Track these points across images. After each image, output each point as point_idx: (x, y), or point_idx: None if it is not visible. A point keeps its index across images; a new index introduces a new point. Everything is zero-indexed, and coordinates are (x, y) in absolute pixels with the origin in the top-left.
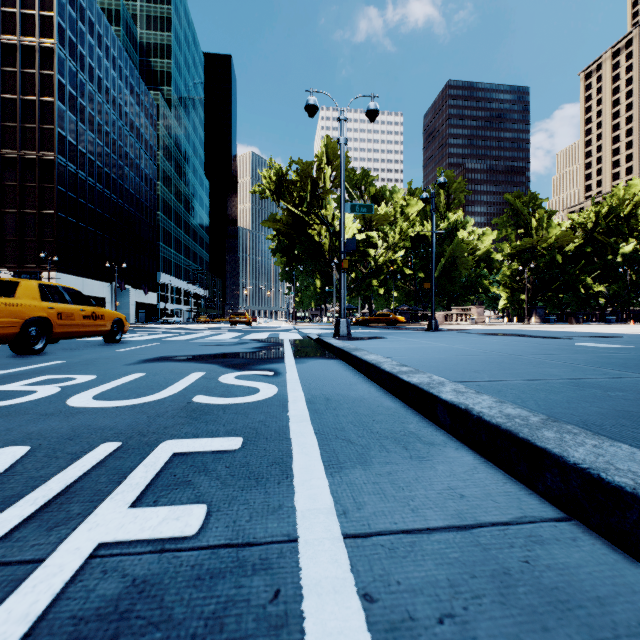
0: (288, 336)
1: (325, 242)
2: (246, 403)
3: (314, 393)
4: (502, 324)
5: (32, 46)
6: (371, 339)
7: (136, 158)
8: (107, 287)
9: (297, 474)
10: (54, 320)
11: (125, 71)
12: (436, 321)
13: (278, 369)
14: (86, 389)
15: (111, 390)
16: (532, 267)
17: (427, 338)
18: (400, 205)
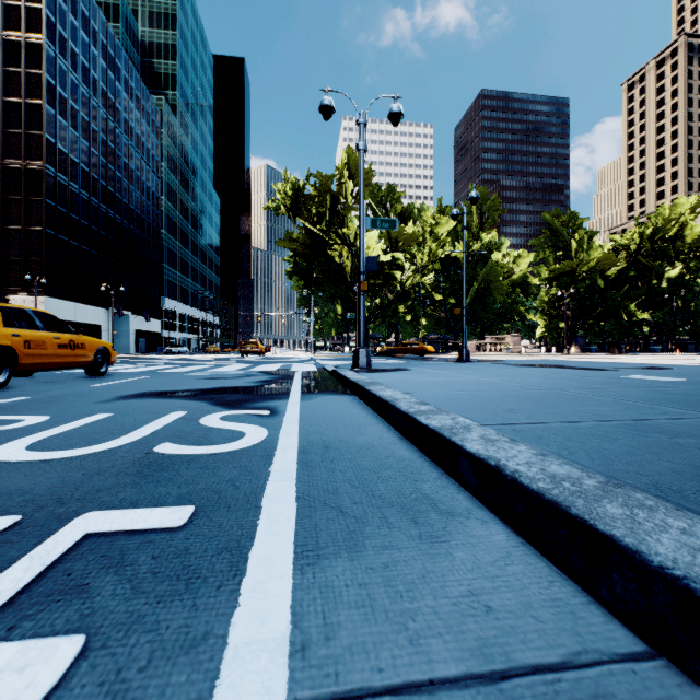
0: (302, 368)
1: (347, 264)
2: (221, 453)
3: (312, 439)
4: (539, 354)
5: (17, 41)
6: (393, 371)
7: (136, 169)
8: (103, 313)
9: (251, 570)
10: (20, 349)
11: (124, 72)
12: (467, 351)
13: (277, 407)
14: (27, 435)
15: (58, 436)
16: (572, 292)
17: (456, 370)
18: (429, 224)
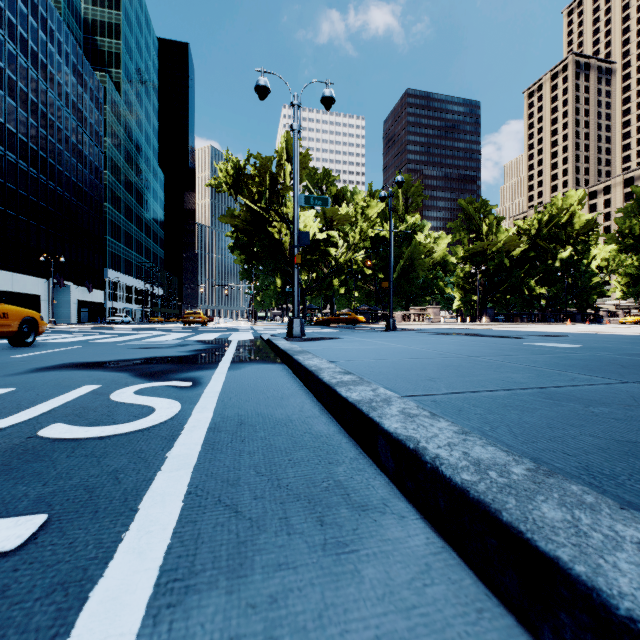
0: (239, 337)
1: (285, 240)
2: (119, 435)
3: (228, 413)
4: (456, 324)
5: None
6: (324, 340)
7: (79, 143)
8: (43, 283)
9: (81, 624)
10: None
11: (65, 46)
12: (394, 321)
13: (202, 378)
14: None
15: None
16: (483, 270)
17: (383, 338)
18: (361, 206)
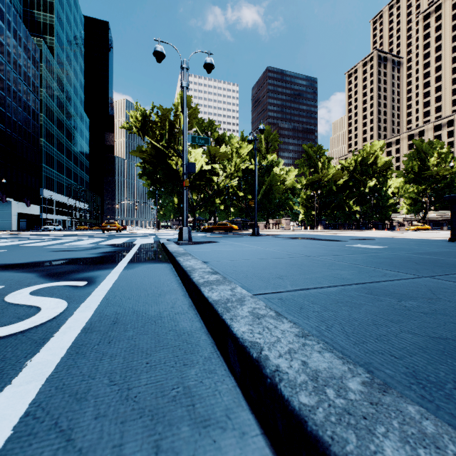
0: (143, 241)
1: (181, 170)
2: None
3: (107, 312)
4: (301, 231)
5: None
6: (205, 243)
7: (18, 91)
8: None
9: None
10: None
11: (7, 15)
12: (258, 229)
13: (98, 277)
14: None
15: None
16: (319, 193)
17: (249, 242)
18: (235, 147)
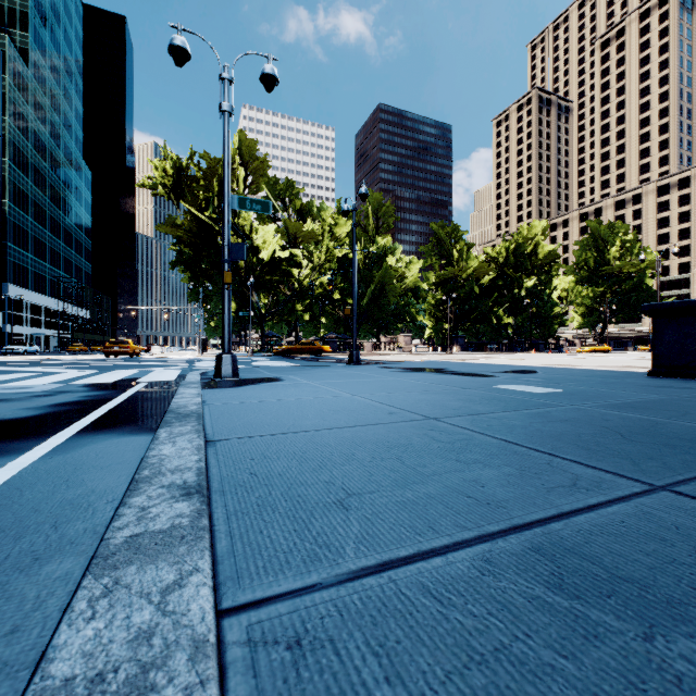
0: (157, 376)
1: None
2: None
3: None
4: (427, 353)
5: None
6: (256, 384)
7: None
8: None
9: None
10: None
11: None
12: (358, 353)
13: None
14: None
15: None
16: (454, 297)
17: (335, 379)
18: (328, 223)
